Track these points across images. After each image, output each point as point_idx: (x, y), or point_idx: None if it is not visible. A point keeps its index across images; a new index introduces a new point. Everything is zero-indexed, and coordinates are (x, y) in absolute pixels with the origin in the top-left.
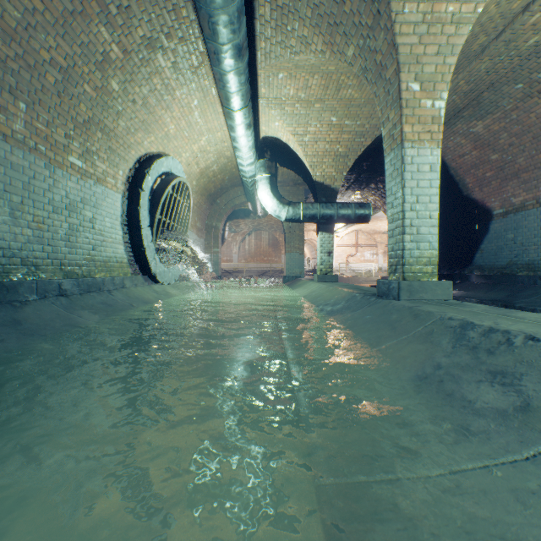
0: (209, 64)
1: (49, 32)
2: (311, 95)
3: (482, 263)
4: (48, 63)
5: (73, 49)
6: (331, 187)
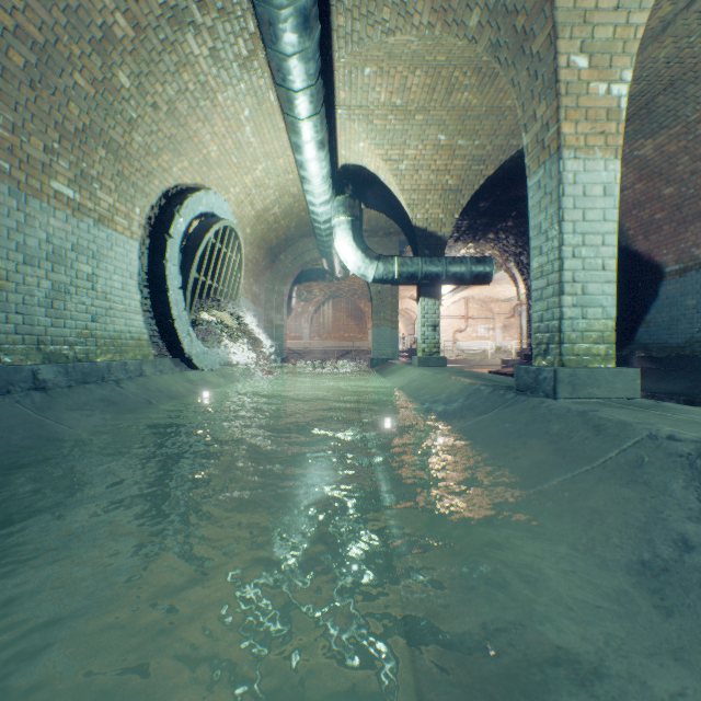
0: (264, 53)
1: None
2: (410, 102)
3: (648, 340)
4: (11, 34)
5: (53, 15)
6: (438, 234)
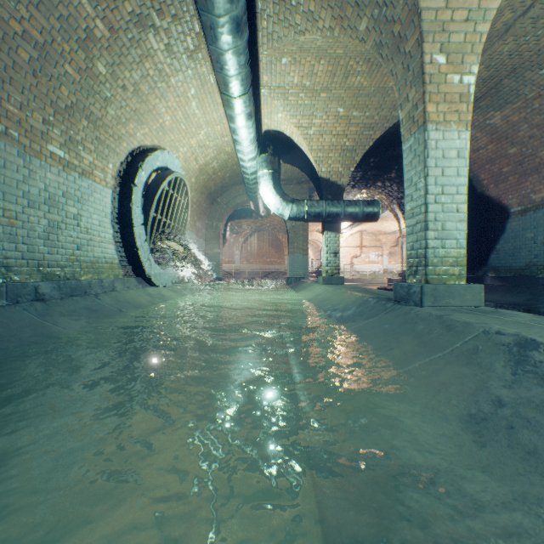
0: (206, 47)
1: None
2: (317, 84)
3: (497, 264)
4: (20, 37)
5: (51, 22)
6: (338, 183)
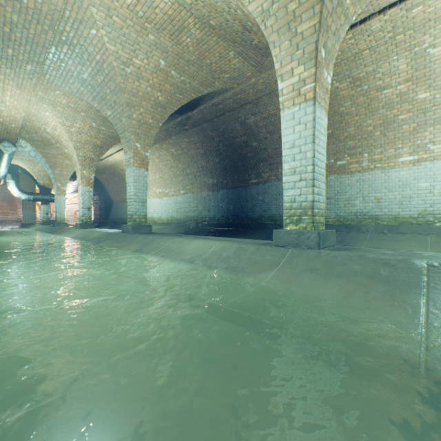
0: None
1: None
2: None
3: (112, 218)
4: None
5: None
6: (49, 187)
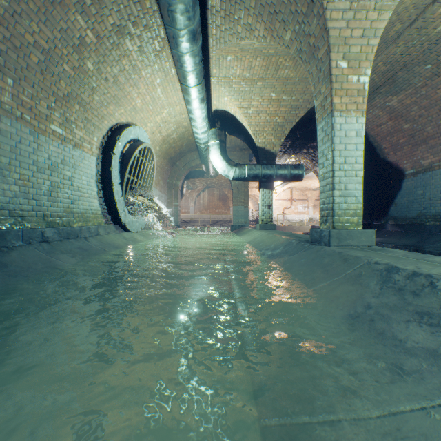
0: (169, 48)
1: (32, 19)
2: (254, 75)
3: (396, 214)
4: (32, 45)
5: (54, 34)
6: (271, 151)
